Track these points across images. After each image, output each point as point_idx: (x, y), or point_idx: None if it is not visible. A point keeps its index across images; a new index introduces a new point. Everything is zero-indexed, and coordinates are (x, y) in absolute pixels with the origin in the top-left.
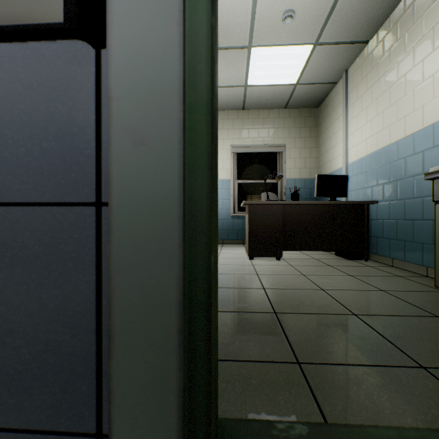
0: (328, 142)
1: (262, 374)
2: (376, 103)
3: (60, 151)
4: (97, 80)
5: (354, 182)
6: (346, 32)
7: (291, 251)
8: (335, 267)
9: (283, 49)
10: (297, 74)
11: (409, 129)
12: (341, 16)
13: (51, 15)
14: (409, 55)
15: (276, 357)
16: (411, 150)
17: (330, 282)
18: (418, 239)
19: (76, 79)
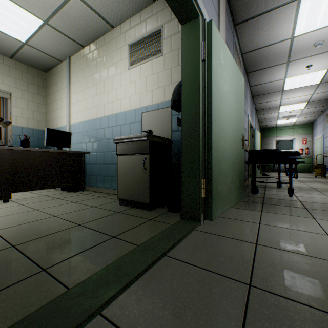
0: (56, 104)
1: (11, 295)
2: (89, 90)
3: None
4: None
5: (75, 137)
6: (70, 31)
7: (20, 192)
8: (63, 198)
9: (12, 4)
10: (26, 35)
11: (106, 112)
12: (67, 17)
13: None
14: (106, 70)
15: (23, 276)
16: (107, 125)
17: (61, 209)
18: (110, 174)
19: None
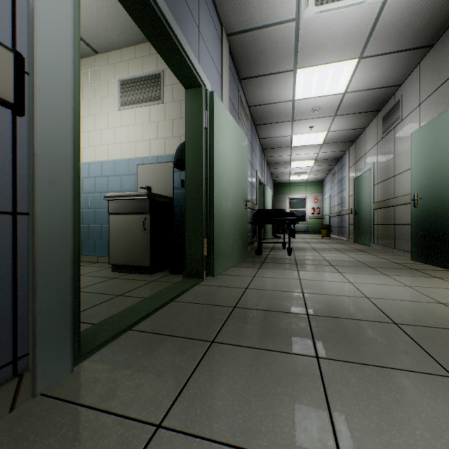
0: None
1: None
2: None
3: None
4: (14, 134)
5: None
6: None
7: None
8: None
9: None
10: None
11: (87, 158)
12: None
13: (4, 94)
14: (86, 104)
15: None
16: (88, 174)
17: None
18: (93, 237)
19: None
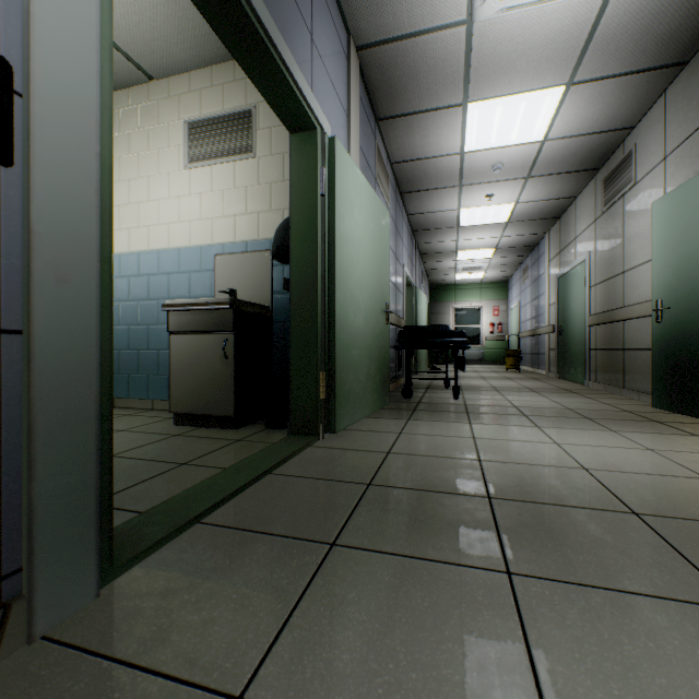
0: None
1: None
2: None
3: None
4: None
5: None
6: None
7: None
8: None
9: None
10: None
11: (136, 245)
12: None
13: None
14: (135, 160)
15: None
16: (137, 270)
17: None
18: (145, 370)
19: None
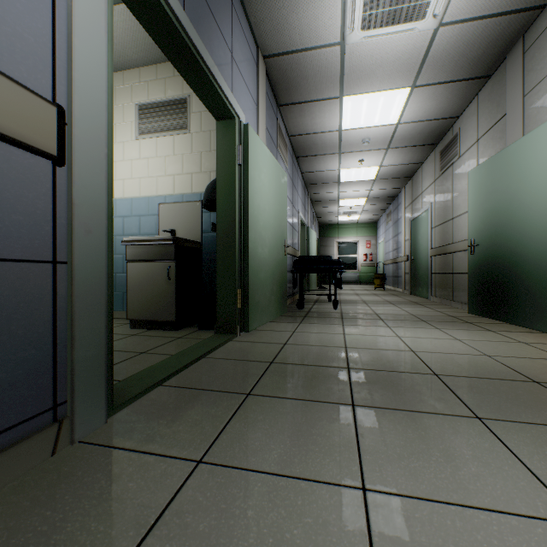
0: None
1: None
2: None
3: (27, 224)
4: (54, 184)
5: None
6: None
7: None
8: None
9: None
10: None
11: None
12: None
13: (49, 148)
14: None
15: None
16: None
17: None
18: None
19: (39, 179)
